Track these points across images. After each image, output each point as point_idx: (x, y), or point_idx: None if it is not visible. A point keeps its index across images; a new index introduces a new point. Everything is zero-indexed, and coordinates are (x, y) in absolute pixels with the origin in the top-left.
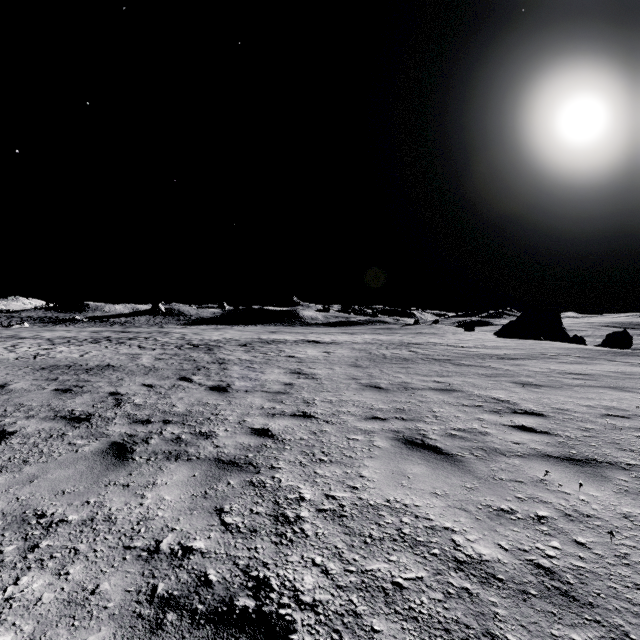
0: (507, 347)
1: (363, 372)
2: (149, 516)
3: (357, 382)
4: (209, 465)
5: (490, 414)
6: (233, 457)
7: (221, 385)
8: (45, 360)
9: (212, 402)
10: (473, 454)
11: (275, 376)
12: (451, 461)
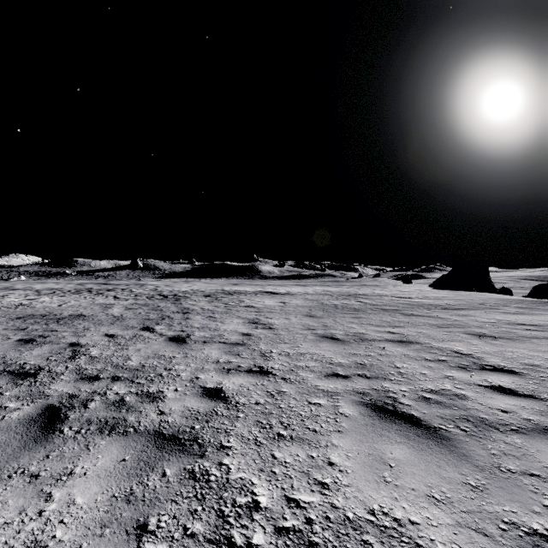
0: (447, 298)
1: (318, 322)
2: (42, 539)
3: (313, 333)
4: (146, 442)
5: (458, 371)
6: (177, 429)
7: (181, 335)
8: (24, 310)
9: (168, 354)
10: (459, 428)
11: (234, 326)
12: (436, 439)
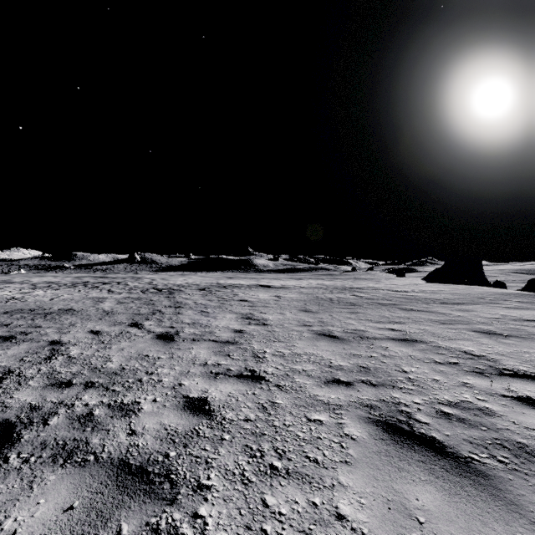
0: (443, 292)
1: (314, 317)
2: None
3: (309, 329)
4: (105, 477)
5: (475, 377)
6: (146, 458)
7: (169, 332)
8: (14, 304)
9: (152, 355)
10: (496, 458)
11: (226, 322)
12: (471, 475)
